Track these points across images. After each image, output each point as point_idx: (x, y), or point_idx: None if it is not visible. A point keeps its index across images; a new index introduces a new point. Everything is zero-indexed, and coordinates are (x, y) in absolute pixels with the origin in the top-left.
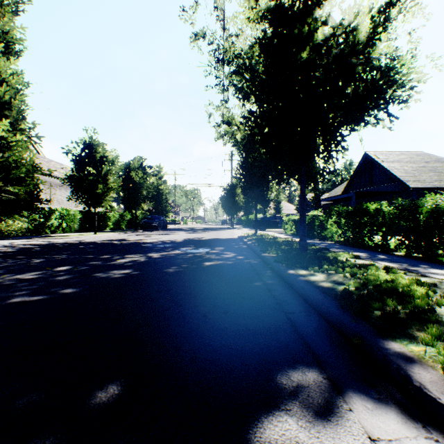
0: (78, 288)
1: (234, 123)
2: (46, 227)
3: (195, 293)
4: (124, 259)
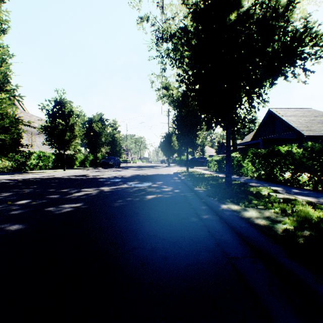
0: (24, 225)
1: (170, 88)
2: (26, 165)
3: (136, 230)
4: (79, 192)
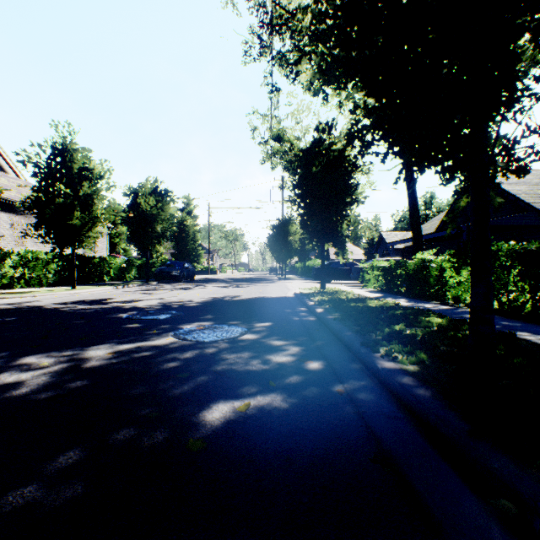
0: None
1: (286, 138)
2: None
3: None
4: None
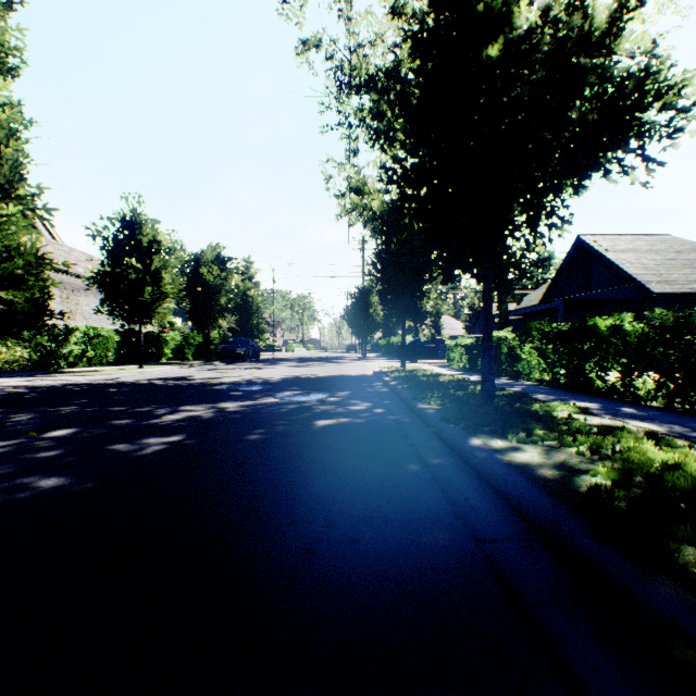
0: (68, 479)
1: (366, 190)
2: (60, 356)
3: (295, 488)
4: (176, 413)
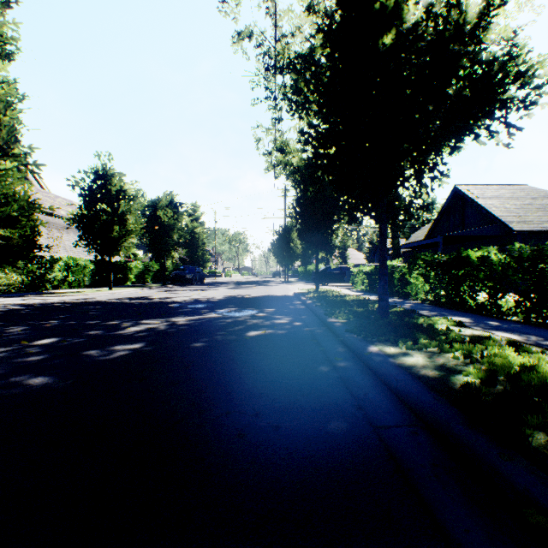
0: (51, 378)
1: (288, 150)
2: (47, 281)
3: (230, 385)
4: (137, 326)
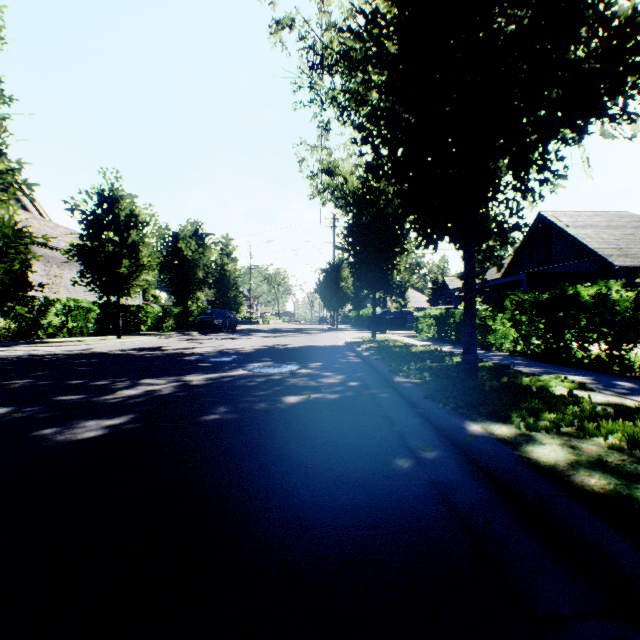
0: None
1: (337, 171)
2: (40, 327)
3: (248, 502)
4: (133, 388)
